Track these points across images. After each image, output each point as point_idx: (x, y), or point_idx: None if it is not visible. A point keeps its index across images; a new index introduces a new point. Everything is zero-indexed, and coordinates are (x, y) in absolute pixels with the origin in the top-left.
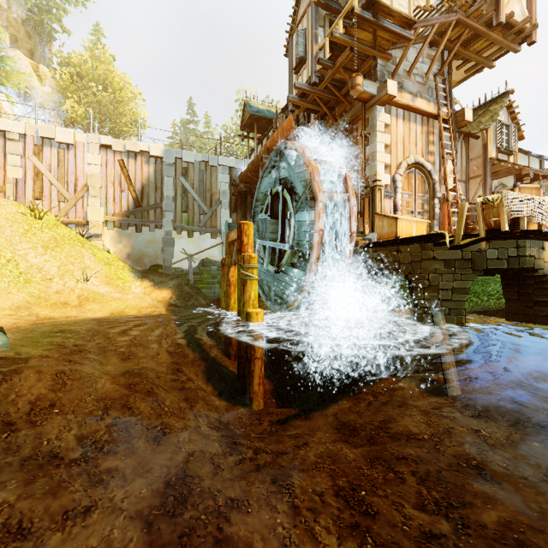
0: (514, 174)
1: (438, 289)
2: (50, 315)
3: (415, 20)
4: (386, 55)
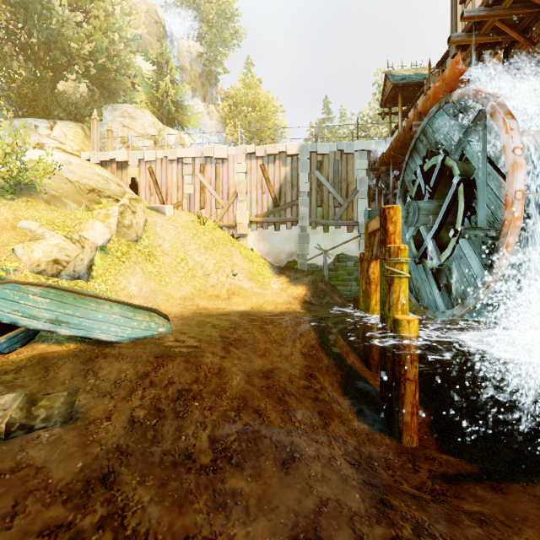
0: None
1: None
2: (206, 306)
3: None
4: None
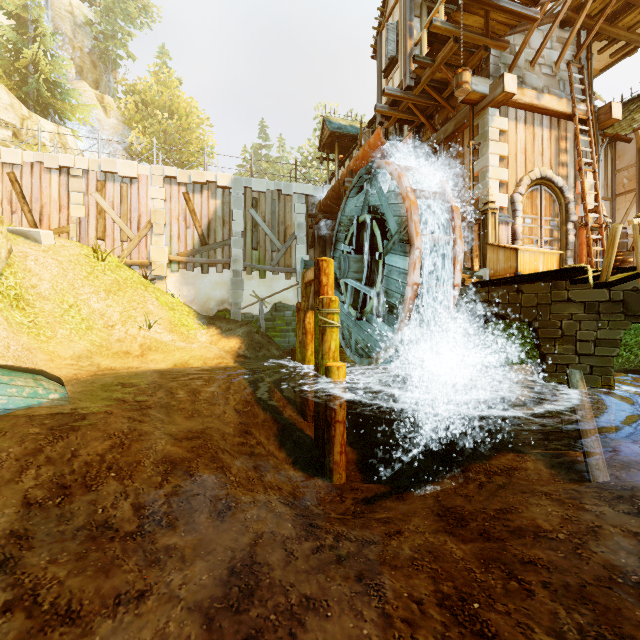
0: None
1: (575, 341)
2: (112, 366)
3: None
4: (502, 43)
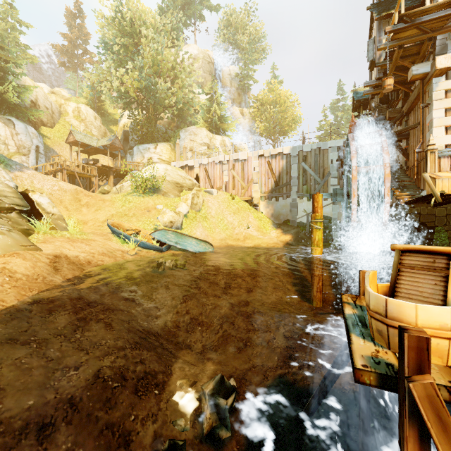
0: None
1: None
2: (232, 244)
3: None
4: (445, 29)
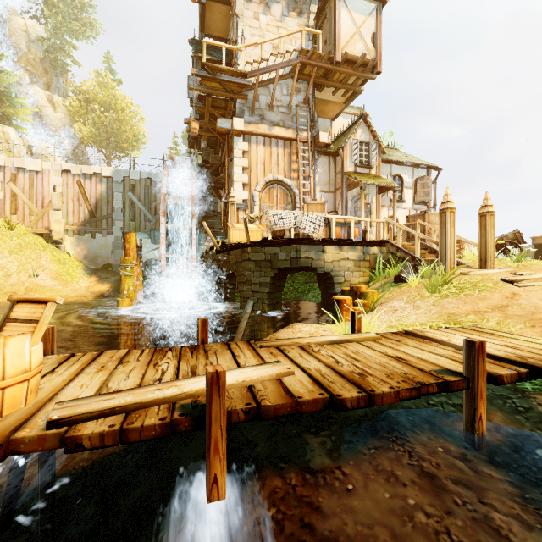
0: (357, 186)
1: (252, 283)
2: None
3: (246, 72)
4: (242, 96)
